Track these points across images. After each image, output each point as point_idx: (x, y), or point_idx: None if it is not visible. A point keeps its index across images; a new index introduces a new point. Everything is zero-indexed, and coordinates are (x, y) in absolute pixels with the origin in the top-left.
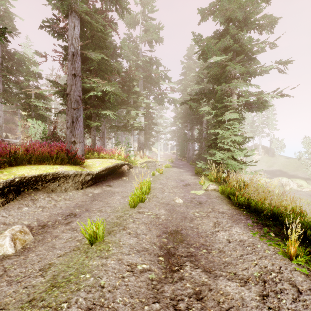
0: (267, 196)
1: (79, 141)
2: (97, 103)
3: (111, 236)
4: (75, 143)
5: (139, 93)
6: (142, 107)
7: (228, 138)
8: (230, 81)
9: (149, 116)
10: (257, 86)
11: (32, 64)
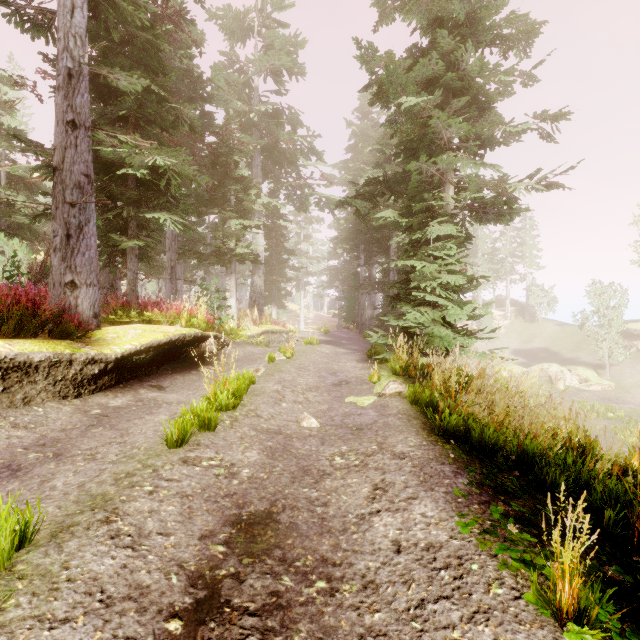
0: (511, 408)
1: (86, 281)
2: (140, 195)
3: (47, 548)
4: (75, 286)
5: (248, 181)
6: (260, 214)
7: (433, 278)
8: (440, 155)
9: (279, 235)
10: (497, 167)
11: (2, 109)
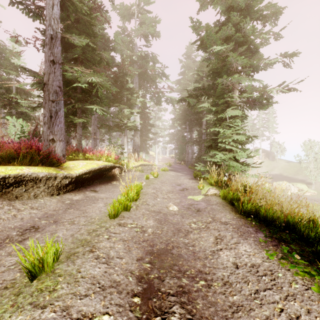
0: (276, 201)
1: (59, 139)
2: (83, 97)
3: (68, 263)
4: (54, 141)
5: (133, 90)
6: (138, 106)
7: (229, 137)
8: (232, 75)
9: (146, 117)
10: (261, 81)
11: (13, 56)
